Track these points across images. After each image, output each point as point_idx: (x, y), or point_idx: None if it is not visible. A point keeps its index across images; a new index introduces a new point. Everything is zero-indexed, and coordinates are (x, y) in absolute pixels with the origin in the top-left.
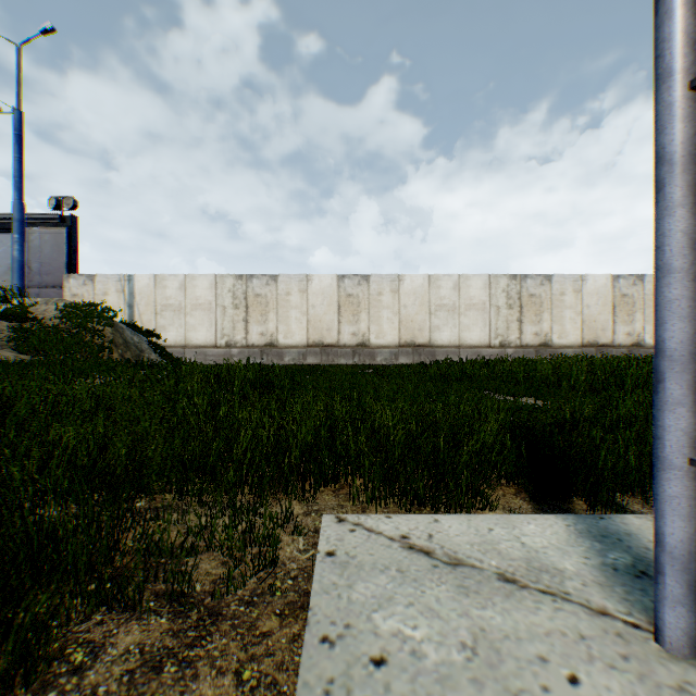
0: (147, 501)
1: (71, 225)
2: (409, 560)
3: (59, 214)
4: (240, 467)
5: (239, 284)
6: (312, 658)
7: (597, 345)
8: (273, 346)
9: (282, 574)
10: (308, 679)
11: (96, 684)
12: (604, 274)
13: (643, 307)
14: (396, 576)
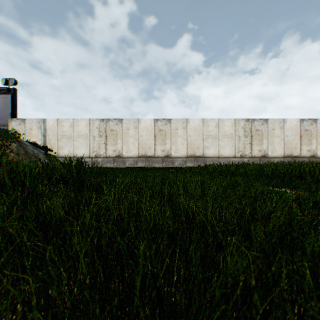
0: None
1: (13, 93)
2: None
3: (7, 87)
4: None
5: (102, 124)
6: None
7: (292, 156)
8: (120, 157)
9: None
10: None
11: None
12: (295, 119)
13: (316, 136)
14: None
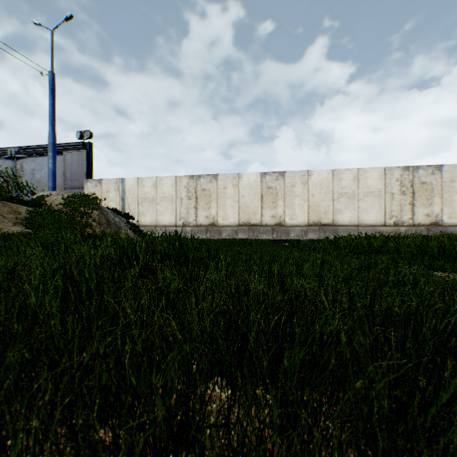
0: None
1: (88, 148)
2: None
3: (82, 142)
4: None
5: (191, 182)
6: None
7: None
8: (214, 225)
9: None
10: None
11: None
12: None
13: None
14: None
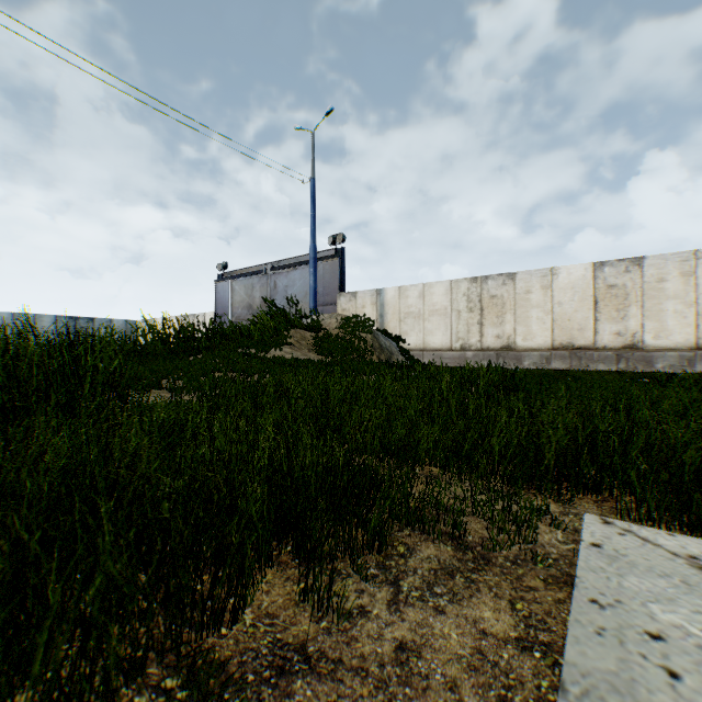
0: (420, 470)
1: (340, 255)
2: (697, 578)
3: (333, 249)
4: (493, 457)
5: (474, 287)
6: (581, 608)
7: None
8: (510, 349)
9: (541, 553)
10: (578, 618)
11: (415, 567)
12: None
13: None
14: (678, 585)
